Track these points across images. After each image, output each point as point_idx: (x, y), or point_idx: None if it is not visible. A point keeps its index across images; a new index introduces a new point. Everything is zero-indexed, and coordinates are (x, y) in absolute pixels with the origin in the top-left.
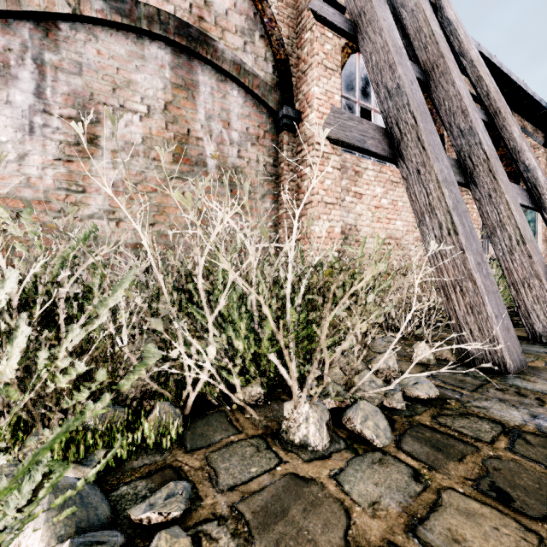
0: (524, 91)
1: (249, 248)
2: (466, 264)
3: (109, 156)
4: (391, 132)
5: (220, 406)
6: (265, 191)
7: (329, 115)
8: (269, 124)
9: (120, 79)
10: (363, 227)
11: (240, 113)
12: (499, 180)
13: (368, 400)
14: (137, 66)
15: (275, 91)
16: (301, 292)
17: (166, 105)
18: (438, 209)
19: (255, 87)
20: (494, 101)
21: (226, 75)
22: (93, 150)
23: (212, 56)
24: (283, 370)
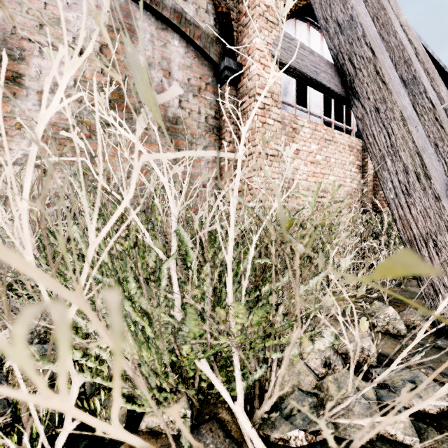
0: (437, 64)
1: (167, 185)
2: (442, 214)
3: (36, 98)
4: (342, 69)
5: (118, 444)
6: (207, 143)
7: (278, 37)
8: (211, 77)
9: (48, 14)
10: (300, 181)
11: (181, 63)
12: (447, 129)
13: (356, 427)
14: (68, 3)
15: (217, 43)
16: (249, 257)
17: (101, 48)
18: (403, 151)
19: (196, 38)
20: (422, 62)
21: (167, 23)
22: (16, 90)
23: (151, 1)
24: (220, 387)
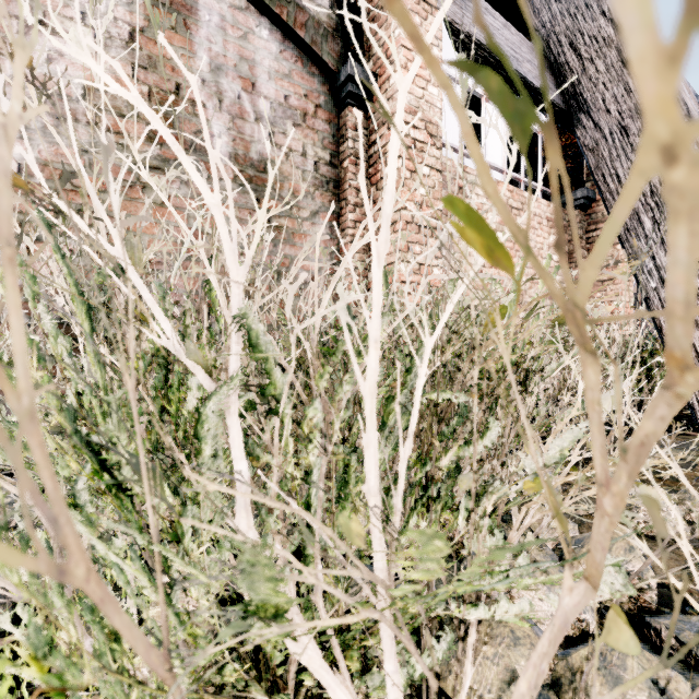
0: None
1: (219, 213)
2: None
3: None
4: (557, 62)
5: None
6: (317, 207)
7: None
8: (324, 95)
9: None
10: None
11: (274, 69)
12: None
13: None
14: None
15: (334, 38)
16: (417, 385)
17: (133, 34)
18: None
19: (299, 26)
20: None
21: None
22: None
23: None
24: None
